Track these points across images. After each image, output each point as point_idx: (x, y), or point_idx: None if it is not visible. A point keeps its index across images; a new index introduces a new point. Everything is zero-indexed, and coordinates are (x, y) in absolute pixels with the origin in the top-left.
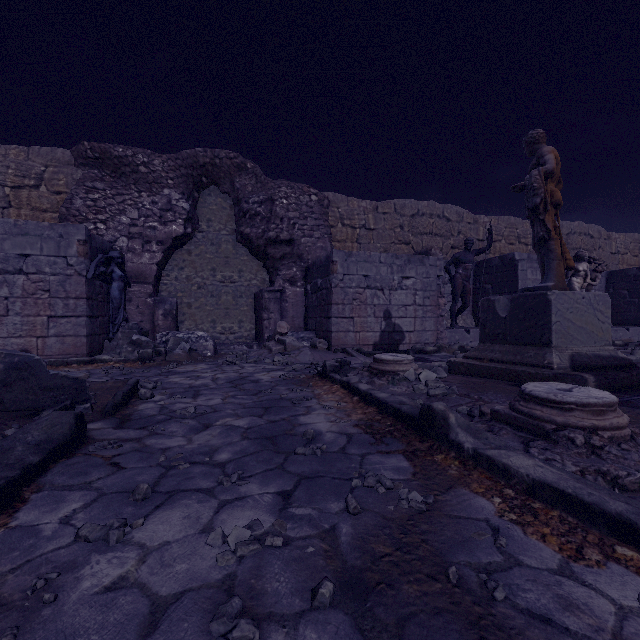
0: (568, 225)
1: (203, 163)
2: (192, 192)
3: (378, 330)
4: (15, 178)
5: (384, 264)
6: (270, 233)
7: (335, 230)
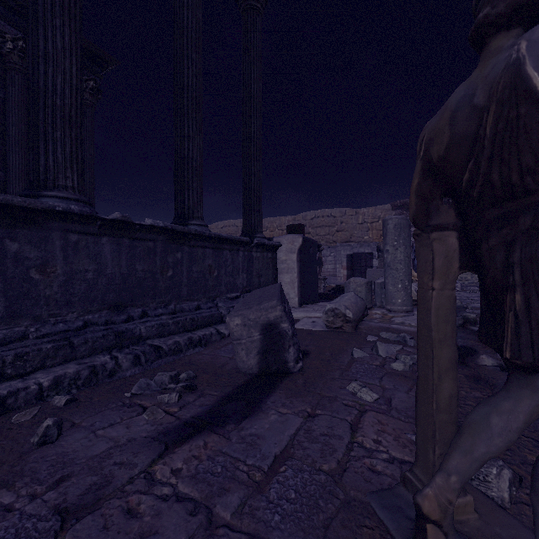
0: None
1: None
2: None
3: None
4: (371, 220)
5: None
6: None
7: None
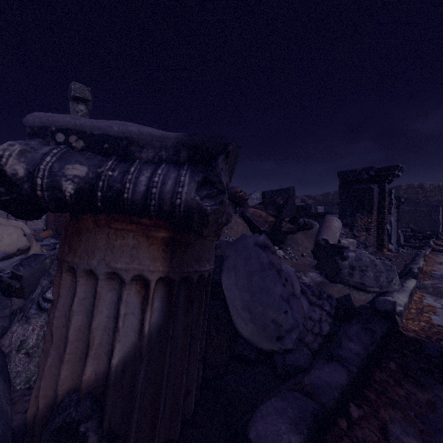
0: None
1: None
2: None
3: (43, 225)
4: None
5: None
6: None
7: None
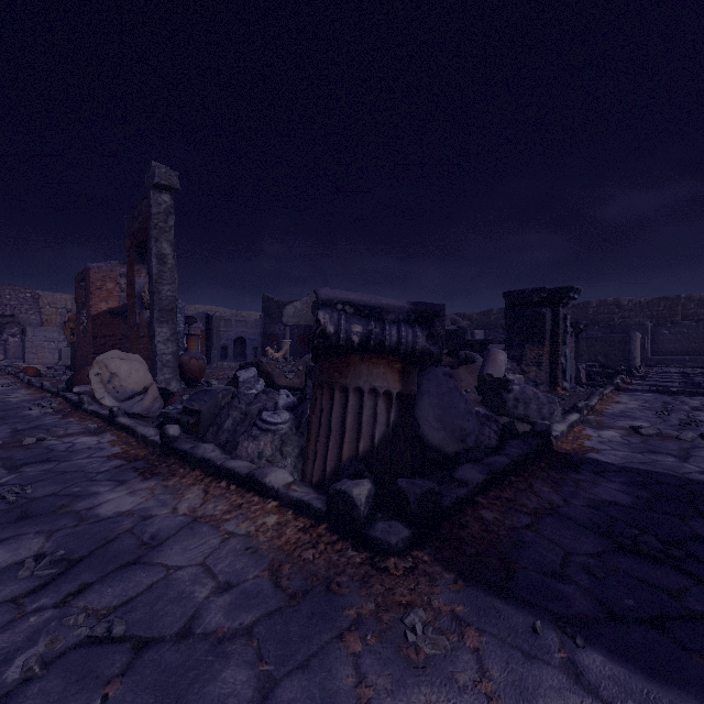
0: (203, 307)
1: None
2: None
3: (52, 358)
4: None
5: (56, 332)
6: None
7: (44, 310)
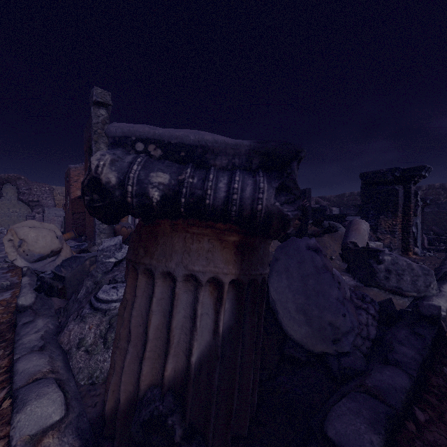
0: None
1: (4, 178)
2: (0, 186)
3: (59, 227)
4: None
5: (62, 211)
6: (30, 199)
7: (56, 197)
